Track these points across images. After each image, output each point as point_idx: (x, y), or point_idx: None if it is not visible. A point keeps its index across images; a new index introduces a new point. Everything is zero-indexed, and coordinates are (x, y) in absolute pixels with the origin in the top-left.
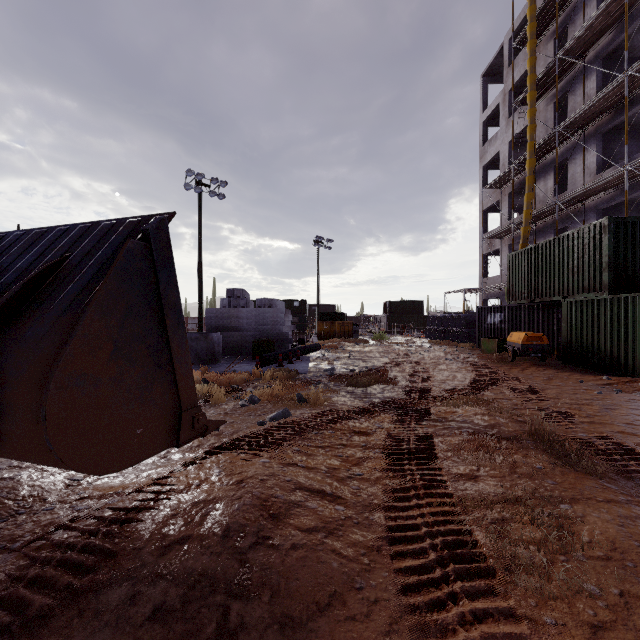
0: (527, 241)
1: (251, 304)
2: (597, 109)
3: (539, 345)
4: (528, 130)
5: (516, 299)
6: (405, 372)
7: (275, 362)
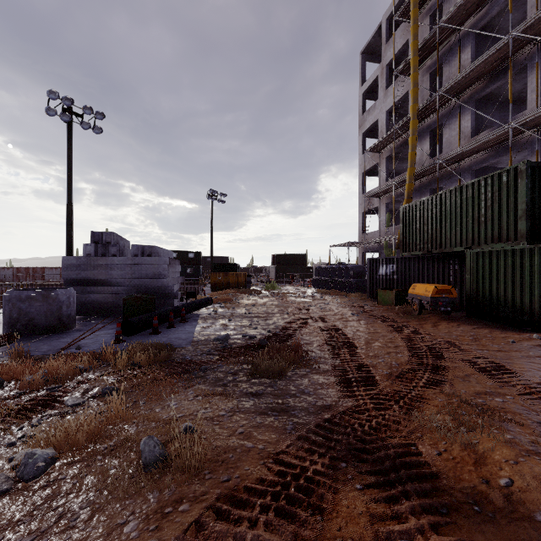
0: (411, 197)
1: (129, 252)
2: (475, 75)
3: (448, 298)
4: (411, 93)
5: (410, 250)
6: (319, 338)
7: (149, 327)
